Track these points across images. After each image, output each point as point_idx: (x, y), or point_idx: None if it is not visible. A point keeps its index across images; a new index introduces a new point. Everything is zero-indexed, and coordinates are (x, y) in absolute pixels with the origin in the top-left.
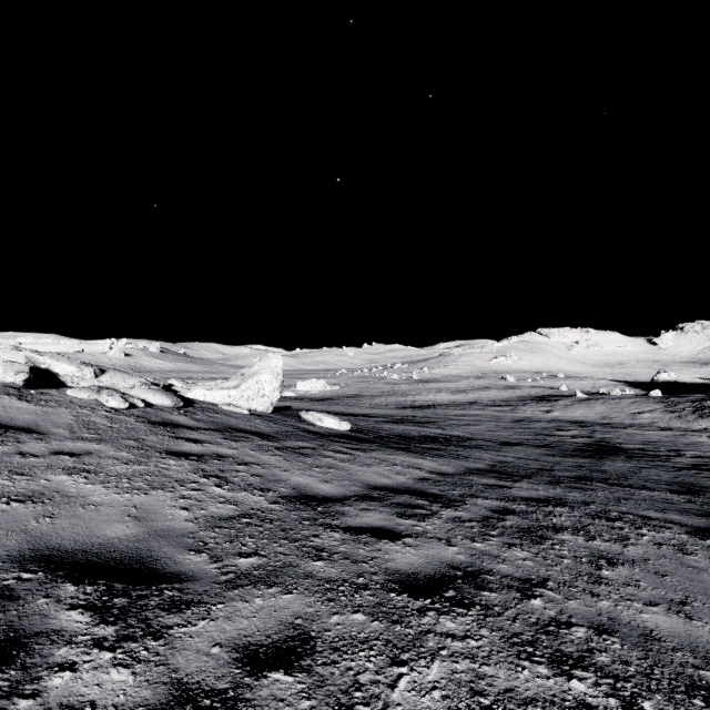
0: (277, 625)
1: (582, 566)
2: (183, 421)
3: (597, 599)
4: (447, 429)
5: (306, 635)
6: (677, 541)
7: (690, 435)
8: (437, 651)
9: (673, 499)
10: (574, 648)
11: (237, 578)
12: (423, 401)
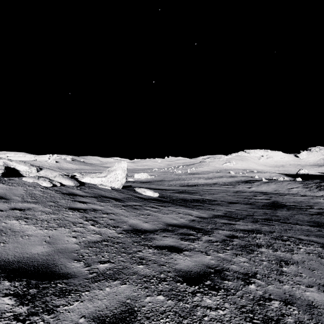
0: (117, 303)
1: (273, 265)
2: (78, 192)
3: (282, 284)
4: (203, 196)
5: (132, 309)
6: (317, 251)
7: (315, 198)
8: (202, 318)
9: (311, 229)
10: (274, 314)
11: (98, 276)
12: (192, 183)
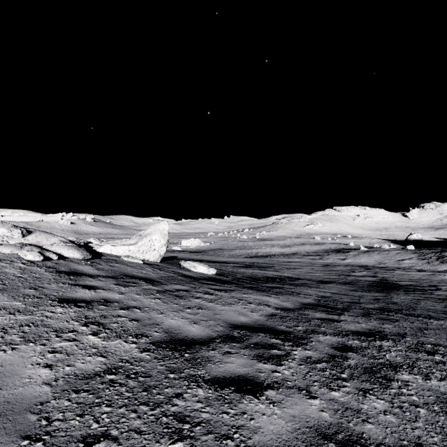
0: None
1: (440, 418)
2: (87, 270)
3: None
4: (281, 272)
5: None
6: None
7: (438, 274)
8: None
9: None
10: None
11: None
12: (263, 252)
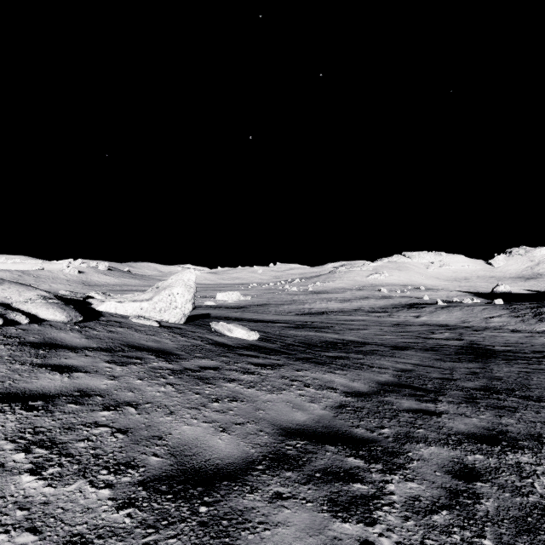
0: None
1: None
2: (70, 339)
3: None
4: (342, 334)
5: None
6: None
7: (537, 336)
8: None
9: None
10: None
11: None
12: (317, 308)
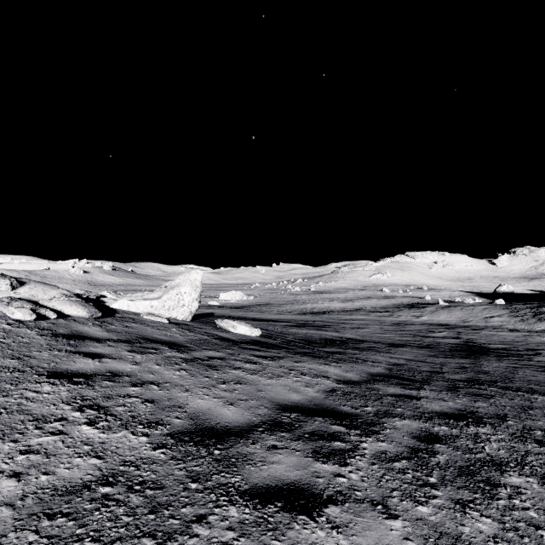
0: None
1: None
2: (93, 332)
3: None
4: (342, 332)
5: None
6: None
7: (535, 335)
8: None
9: None
10: None
11: None
12: (319, 308)
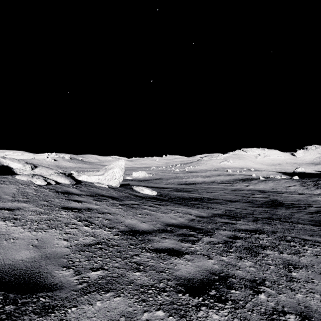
0: None
1: (281, 270)
2: (74, 191)
3: (294, 293)
4: (202, 194)
5: None
6: None
7: (313, 196)
8: None
9: (314, 229)
10: None
11: (88, 286)
12: (190, 181)
